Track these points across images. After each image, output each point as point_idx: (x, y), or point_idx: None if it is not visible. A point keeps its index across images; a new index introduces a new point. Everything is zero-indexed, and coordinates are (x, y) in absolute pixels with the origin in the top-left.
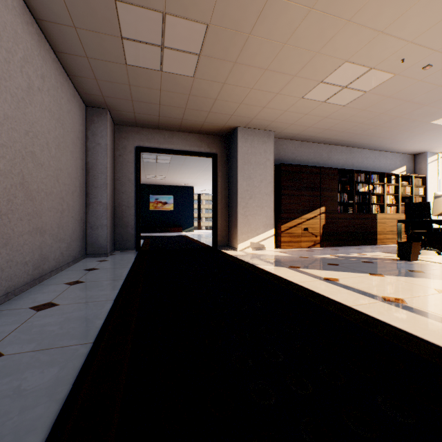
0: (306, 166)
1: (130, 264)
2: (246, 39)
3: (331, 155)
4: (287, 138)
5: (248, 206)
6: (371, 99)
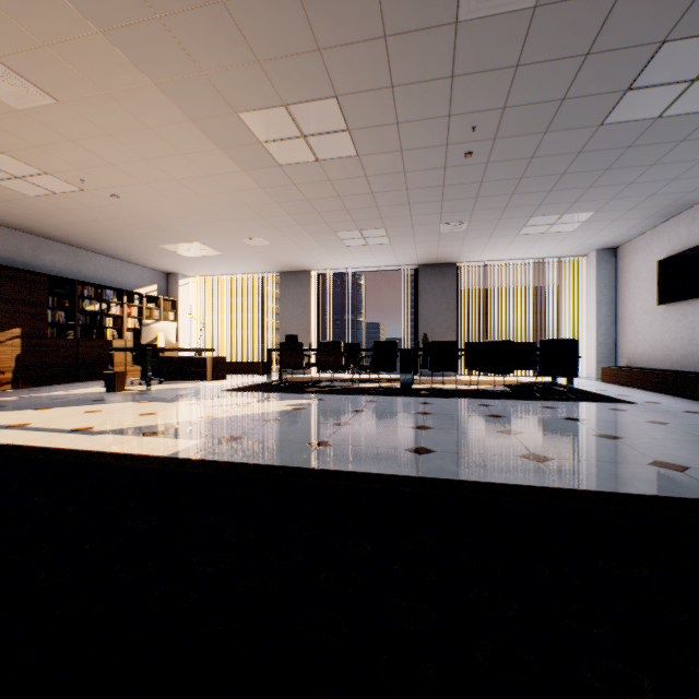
0: None
1: None
2: None
3: (42, 253)
4: None
5: None
6: (70, 203)
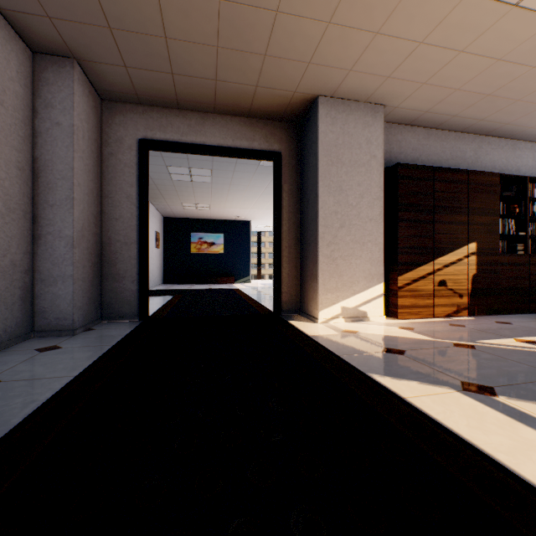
0: (443, 169)
1: (85, 365)
2: None
3: (481, 154)
4: (405, 122)
5: (338, 240)
6: None
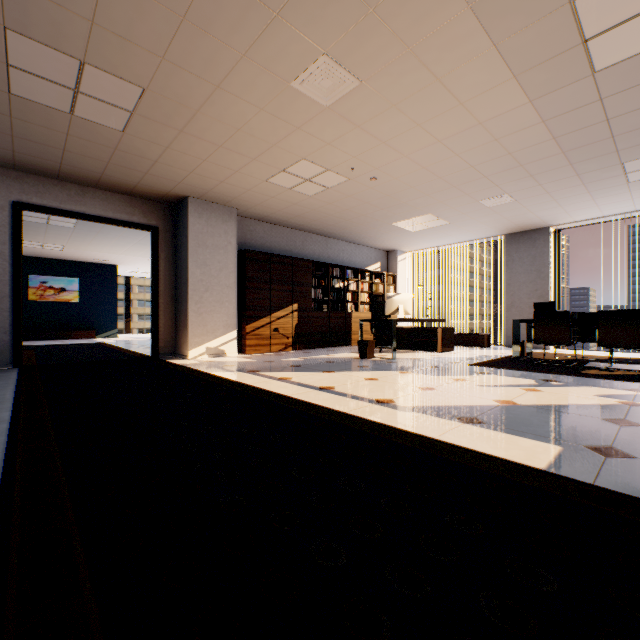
0: (277, 255)
1: (12, 385)
2: (194, 113)
3: (307, 244)
4: (255, 218)
5: (204, 300)
6: (335, 195)
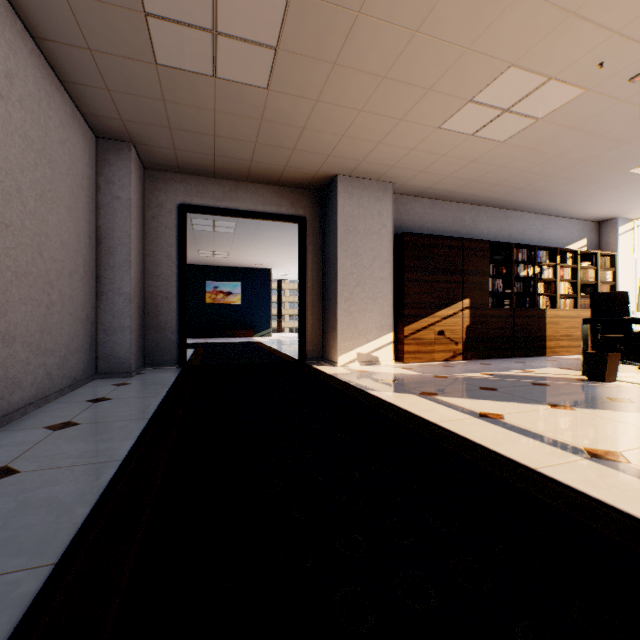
0: (442, 237)
1: (164, 391)
2: (352, 20)
3: (478, 221)
4: (413, 194)
5: (354, 297)
6: (544, 132)
